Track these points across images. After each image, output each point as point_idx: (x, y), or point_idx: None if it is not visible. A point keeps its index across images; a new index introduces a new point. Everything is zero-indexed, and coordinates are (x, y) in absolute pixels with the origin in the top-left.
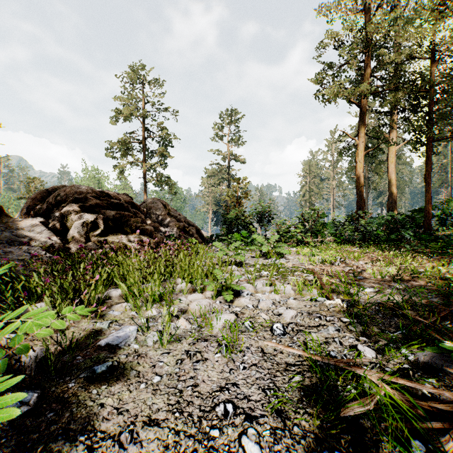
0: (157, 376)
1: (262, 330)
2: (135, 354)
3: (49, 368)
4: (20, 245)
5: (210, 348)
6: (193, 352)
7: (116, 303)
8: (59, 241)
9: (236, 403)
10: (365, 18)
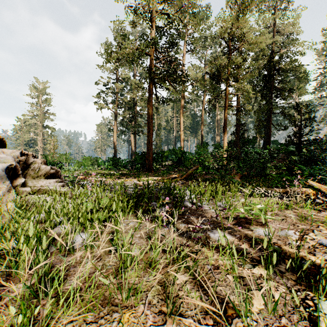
0: None
1: None
2: None
3: None
4: None
5: None
6: None
7: None
8: None
9: None
10: (116, 76)
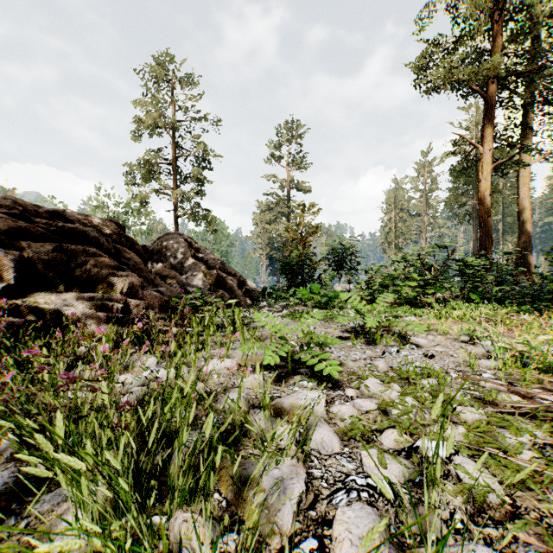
0: None
1: None
2: None
3: None
4: None
5: None
6: None
7: None
8: None
9: None
10: None
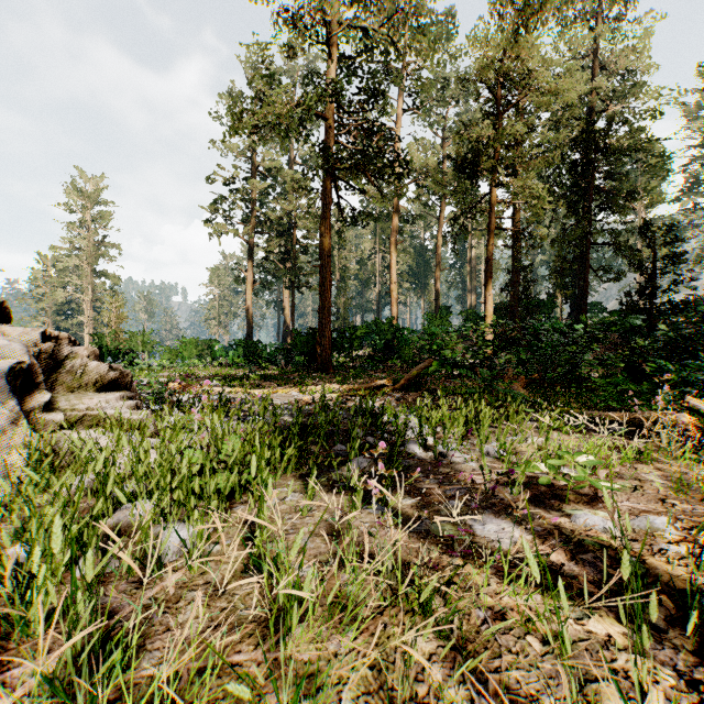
0: None
1: None
2: None
3: None
4: None
5: None
6: None
7: None
8: None
9: None
10: (252, 165)
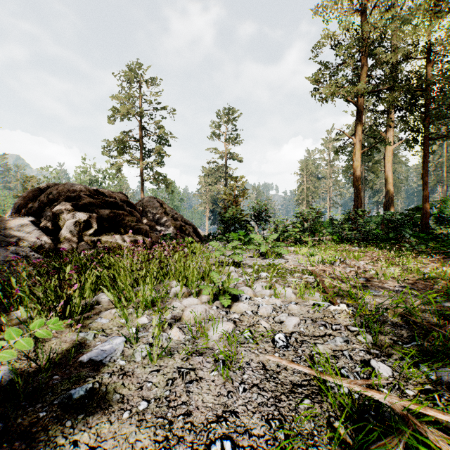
0: (144, 401)
1: (263, 342)
2: (120, 372)
3: (16, 394)
4: (8, 246)
5: (205, 364)
6: (186, 369)
7: (105, 309)
8: (50, 240)
9: (235, 438)
10: (362, 16)
